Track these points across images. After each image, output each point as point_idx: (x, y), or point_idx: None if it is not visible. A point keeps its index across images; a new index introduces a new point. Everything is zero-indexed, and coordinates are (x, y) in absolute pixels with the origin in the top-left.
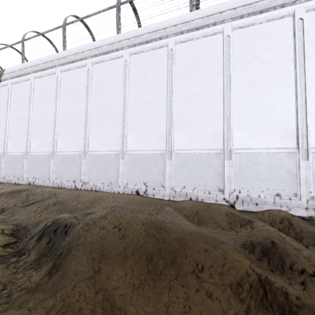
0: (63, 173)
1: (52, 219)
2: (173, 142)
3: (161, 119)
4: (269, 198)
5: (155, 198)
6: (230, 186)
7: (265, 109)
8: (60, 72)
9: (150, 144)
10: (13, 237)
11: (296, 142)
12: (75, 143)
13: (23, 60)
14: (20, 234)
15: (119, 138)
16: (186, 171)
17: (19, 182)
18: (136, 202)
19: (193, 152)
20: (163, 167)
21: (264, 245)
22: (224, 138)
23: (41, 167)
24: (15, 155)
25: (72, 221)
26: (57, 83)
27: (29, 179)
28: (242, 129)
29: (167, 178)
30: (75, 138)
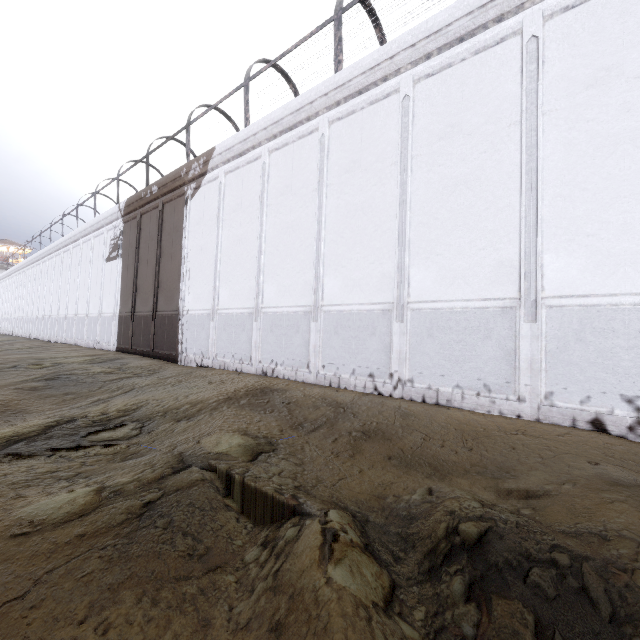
0: (340, 353)
1: (461, 512)
2: None
3: None
4: None
5: None
6: None
7: None
8: (328, 124)
9: None
10: (375, 563)
11: None
12: (370, 283)
13: (248, 120)
14: (378, 547)
15: (513, 261)
16: None
17: (244, 370)
18: (634, 463)
19: None
20: None
21: None
22: None
23: (287, 339)
24: (233, 313)
25: (561, 543)
26: (321, 152)
27: (262, 365)
28: None
29: None
30: (370, 272)
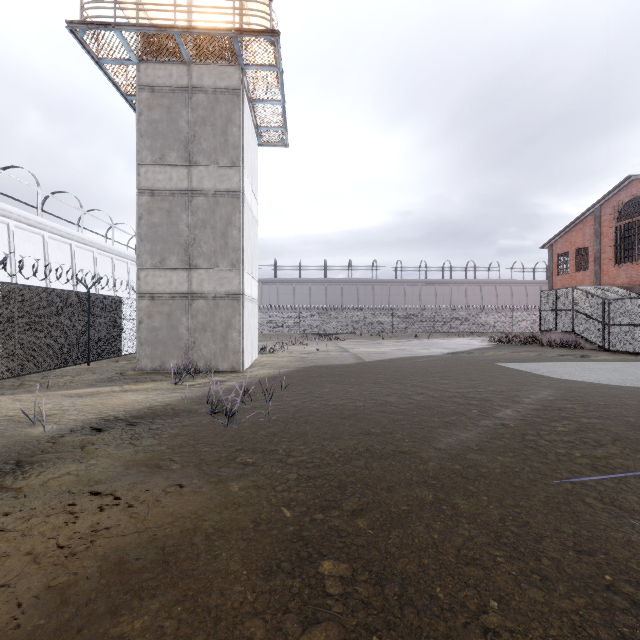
0: None
1: None
2: None
3: None
4: None
5: None
6: None
7: None
8: None
9: None
10: None
11: None
12: None
13: None
14: None
15: None
16: None
17: None
18: None
19: None
20: None
21: None
22: None
23: None
24: None
25: None
26: None
27: None
28: None
29: None
30: None
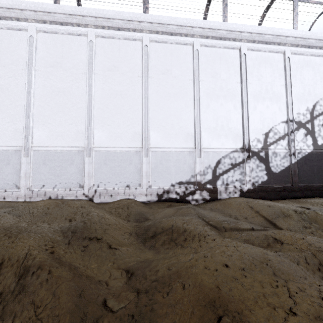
0: None
1: None
2: (33, 138)
3: (17, 111)
4: (121, 189)
5: (6, 201)
6: (89, 182)
7: (120, 114)
8: None
9: (2, 139)
10: None
11: (142, 143)
12: None
13: None
14: None
15: None
16: (46, 169)
17: None
18: None
19: (55, 149)
20: (19, 165)
21: (77, 227)
22: (85, 136)
23: None
24: None
25: None
26: None
27: None
28: (102, 129)
29: (22, 178)
30: None
